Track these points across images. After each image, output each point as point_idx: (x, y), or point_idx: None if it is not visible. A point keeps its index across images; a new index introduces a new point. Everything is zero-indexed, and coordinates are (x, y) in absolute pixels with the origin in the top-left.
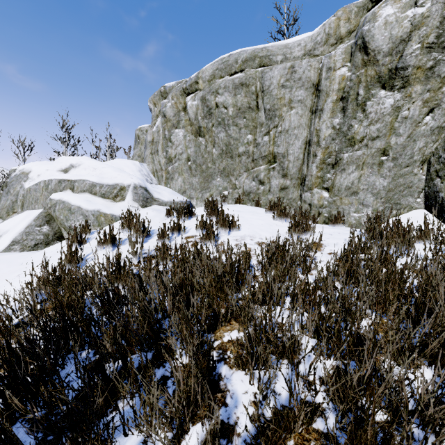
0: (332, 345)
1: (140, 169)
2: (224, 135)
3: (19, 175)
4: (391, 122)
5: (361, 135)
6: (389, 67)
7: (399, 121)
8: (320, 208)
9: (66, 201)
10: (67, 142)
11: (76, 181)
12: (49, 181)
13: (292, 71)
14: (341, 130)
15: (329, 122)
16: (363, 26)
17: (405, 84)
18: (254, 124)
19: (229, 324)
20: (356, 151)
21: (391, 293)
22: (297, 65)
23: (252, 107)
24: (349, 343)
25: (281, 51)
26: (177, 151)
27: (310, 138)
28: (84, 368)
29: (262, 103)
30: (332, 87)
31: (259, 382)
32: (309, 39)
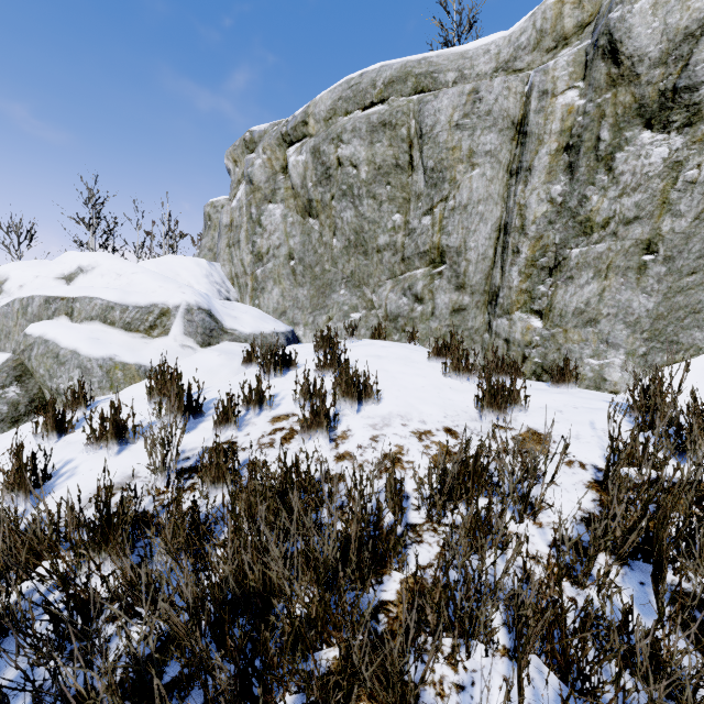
0: None
1: (209, 272)
2: (352, 215)
3: None
4: (664, 191)
5: (604, 216)
6: (661, 88)
7: (679, 188)
8: (527, 347)
9: (51, 341)
10: (94, 225)
11: (76, 299)
12: (29, 300)
13: (475, 99)
14: (567, 205)
15: (544, 190)
16: (609, 11)
17: (692, 118)
18: (405, 196)
19: None
20: (594, 244)
21: None
22: (484, 88)
23: (401, 165)
24: None
25: (455, 64)
26: (272, 242)
27: (507, 220)
28: None
29: (420, 157)
30: (548, 126)
31: None
32: (504, 41)
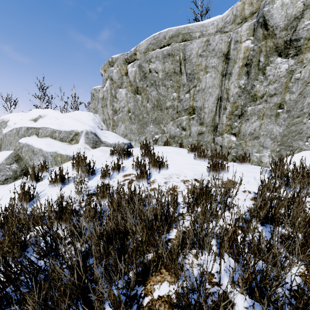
0: None
1: (94, 118)
2: (155, 93)
3: None
4: (286, 83)
5: (261, 93)
6: (285, 39)
7: (292, 81)
8: (229, 149)
9: (30, 145)
10: (42, 98)
11: (40, 128)
12: (20, 128)
13: (207, 44)
14: (246, 89)
15: (236, 82)
16: (263, 7)
17: (297, 52)
18: (178, 85)
19: (159, 273)
20: (257, 105)
21: None
22: (211, 39)
23: (176, 72)
24: None
25: (199, 29)
26: (121, 105)
27: (221, 95)
28: None
29: (184, 68)
30: (238, 56)
31: None
32: (220, 19)
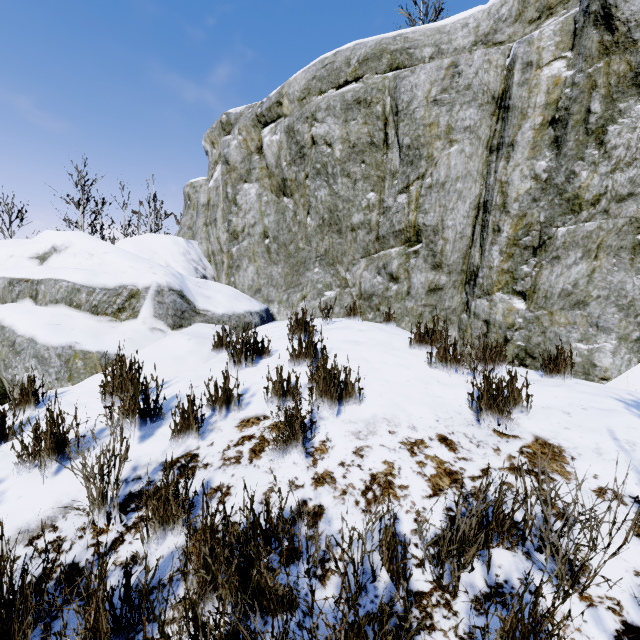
0: None
1: (186, 250)
2: (326, 194)
3: None
4: None
5: (594, 192)
6: None
7: None
8: (509, 330)
9: (8, 327)
10: (82, 205)
11: (41, 281)
12: None
13: (453, 74)
14: (553, 182)
15: (528, 166)
16: None
17: None
18: (379, 174)
19: None
20: (583, 222)
21: None
22: (463, 61)
23: (376, 142)
24: None
25: (432, 39)
26: (247, 220)
27: (487, 198)
28: None
29: (395, 134)
30: (532, 100)
31: None
32: (483, 14)
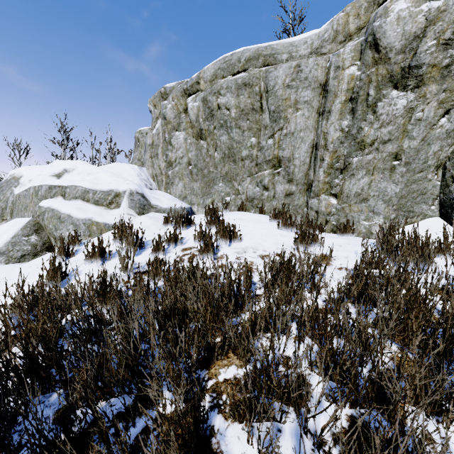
0: (347, 393)
1: (139, 173)
2: (226, 138)
3: (9, 180)
4: (404, 124)
5: (371, 139)
6: (402, 66)
7: (412, 123)
8: (328, 215)
9: (55, 209)
10: (65, 145)
11: (67, 187)
12: (39, 187)
13: (298, 71)
14: (350, 133)
15: (338, 124)
16: (373, 21)
17: (418, 84)
18: (257, 127)
19: (226, 357)
20: (366, 155)
21: (414, 324)
22: (303, 64)
23: (255, 108)
24: (368, 390)
25: (287, 50)
26: (178, 154)
27: (317, 141)
28: (39, 431)
29: (266, 104)
30: (340, 87)
31: (258, 443)
32: (315, 36)
